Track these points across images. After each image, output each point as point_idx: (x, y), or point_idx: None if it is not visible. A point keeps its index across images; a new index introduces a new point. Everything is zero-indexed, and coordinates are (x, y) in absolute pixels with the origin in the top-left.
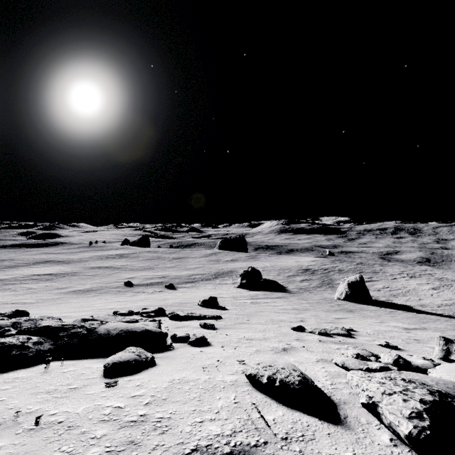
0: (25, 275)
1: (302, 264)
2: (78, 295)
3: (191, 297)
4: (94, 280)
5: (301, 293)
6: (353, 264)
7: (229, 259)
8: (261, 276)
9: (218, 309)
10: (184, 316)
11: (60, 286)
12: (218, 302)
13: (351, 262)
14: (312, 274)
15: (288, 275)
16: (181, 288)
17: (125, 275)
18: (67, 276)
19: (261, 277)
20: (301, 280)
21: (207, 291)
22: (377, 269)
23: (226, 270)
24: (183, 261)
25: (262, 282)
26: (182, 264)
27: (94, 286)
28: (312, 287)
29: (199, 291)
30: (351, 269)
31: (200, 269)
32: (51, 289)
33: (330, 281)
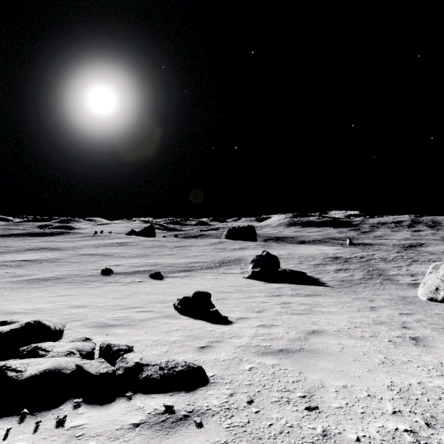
0: (0, 261)
1: (327, 252)
2: (26, 285)
3: (176, 291)
4: (70, 267)
5: (351, 288)
6: (394, 252)
7: (237, 248)
8: (280, 263)
9: (209, 321)
10: (33, 377)
11: (21, 274)
12: (216, 301)
13: (388, 250)
14: (346, 262)
15: (313, 264)
16: (171, 277)
17: (111, 262)
18: (45, 262)
19: (279, 265)
20: (335, 270)
21: (203, 283)
22: (432, 257)
23: (233, 258)
24: (184, 249)
25: (281, 272)
26: (183, 251)
27: (62, 273)
28: (358, 279)
29: (193, 282)
30: (397, 257)
31: (201, 257)
32: (5, 277)
33: (378, 271)
